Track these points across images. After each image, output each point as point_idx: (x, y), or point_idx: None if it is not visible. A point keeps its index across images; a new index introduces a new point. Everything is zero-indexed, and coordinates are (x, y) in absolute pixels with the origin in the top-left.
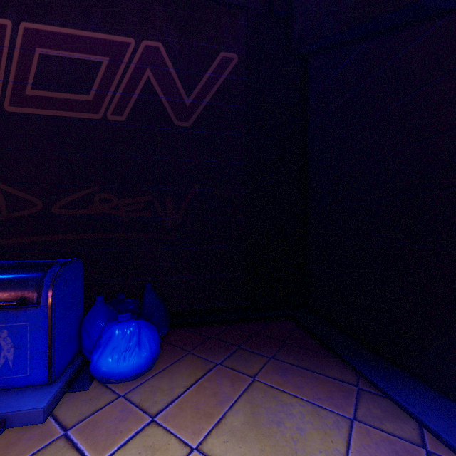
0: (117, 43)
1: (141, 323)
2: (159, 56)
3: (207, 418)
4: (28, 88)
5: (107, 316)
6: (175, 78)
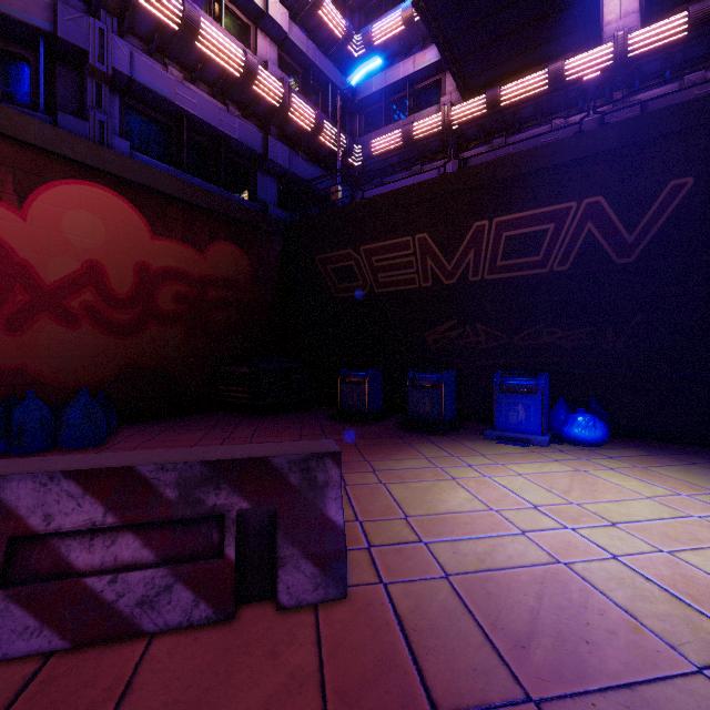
0: (561, 209)
1: (594, 416)
2: (600, 208)
3: (648, 464)
4: (498, 261)
5: (567, 411)
6: (616, 222)
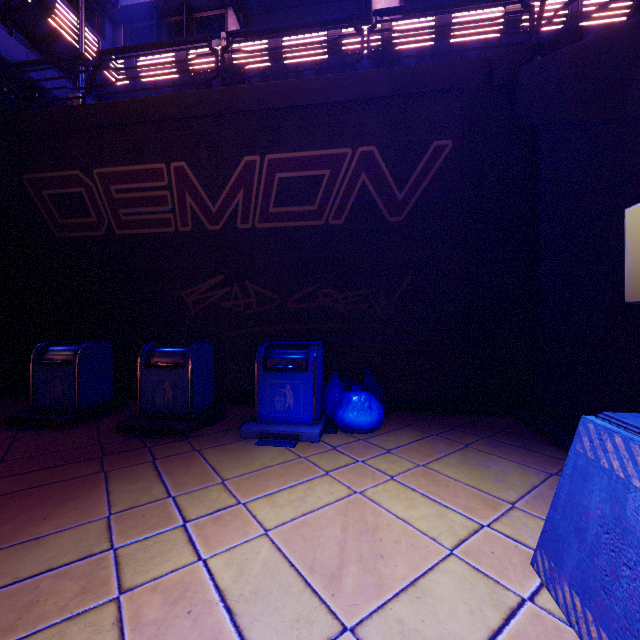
0: (337, 155)
1: (370, 393)
2: (373, 159)
3: (428, 456)
4: (271, 207)
5: (342, 388)
6: (388, 176)
